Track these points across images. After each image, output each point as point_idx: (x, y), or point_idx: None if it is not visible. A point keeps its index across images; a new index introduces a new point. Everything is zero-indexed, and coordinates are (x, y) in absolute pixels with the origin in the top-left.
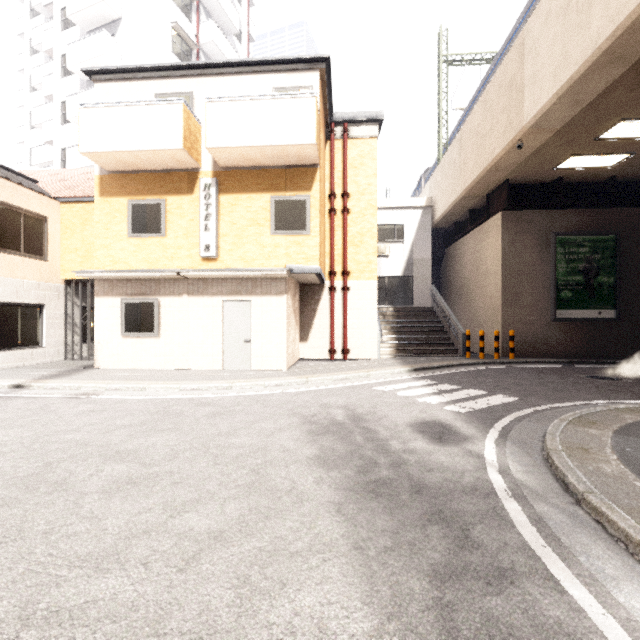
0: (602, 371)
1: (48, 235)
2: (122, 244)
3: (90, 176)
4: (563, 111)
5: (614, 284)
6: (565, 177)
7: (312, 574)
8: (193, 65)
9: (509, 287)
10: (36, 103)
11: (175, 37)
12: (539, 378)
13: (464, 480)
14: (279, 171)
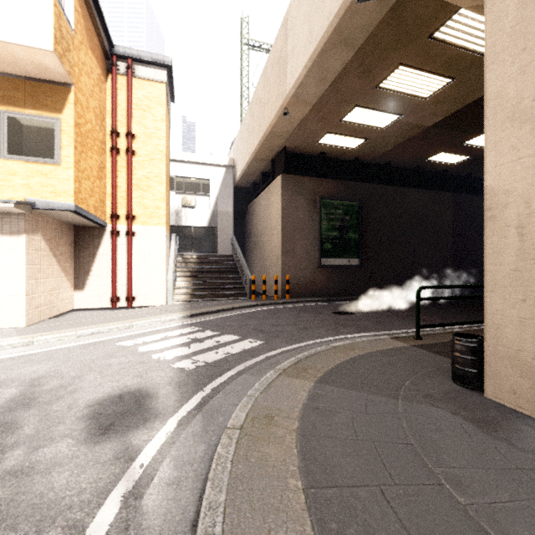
0: (346, 307)
1: None
2: None
3: None
4: (314, 86)
5: (358, 239)
6: (326, 152)
7: None
8: None
9: (287, 239)
10: None
11: None
12: (297, 317)
13: None
14: (15, 81)
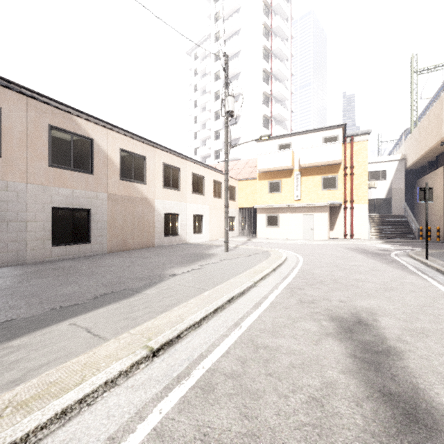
0: None
1: (235, 193)
2: (266, 196)
3: (238, 166)
4: None
5: None
6: None
7: (353, 255)
8: (292, 133)
9: None
10: (196, 129)
11: (263, 96)
12: None
13: (385, 253)
14: (324, 167)
